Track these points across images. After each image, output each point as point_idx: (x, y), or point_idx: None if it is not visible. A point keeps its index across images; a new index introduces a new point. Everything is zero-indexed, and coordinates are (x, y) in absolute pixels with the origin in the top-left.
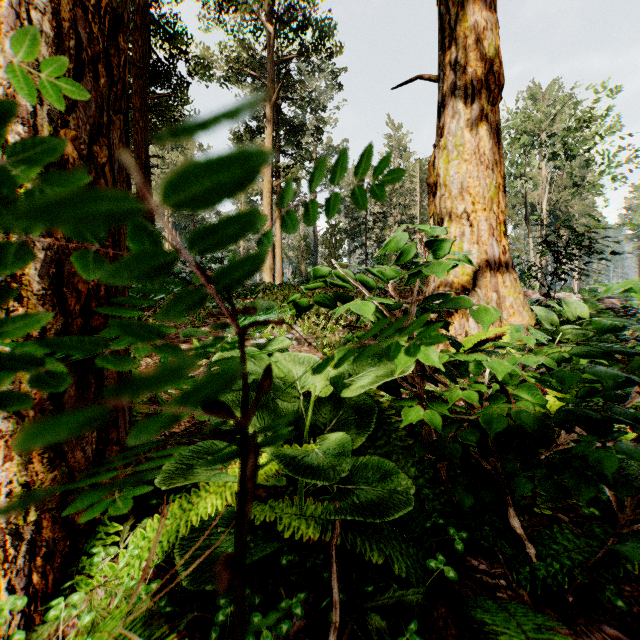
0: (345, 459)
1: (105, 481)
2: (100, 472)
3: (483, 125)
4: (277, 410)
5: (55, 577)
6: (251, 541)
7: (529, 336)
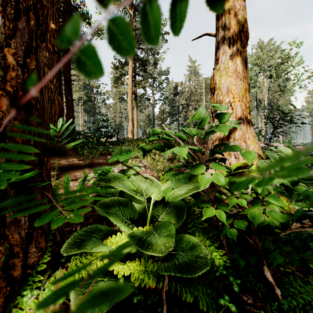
0: (171, 241)
1: (33, 250)
2: (30, 245)
3: (238, 58)
4: (132, 207)
5: (0, 310)
6: None
7: None
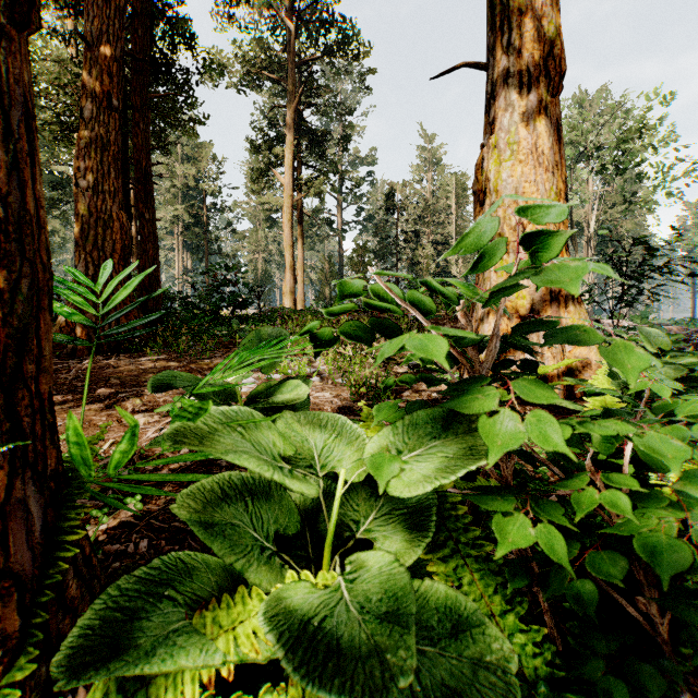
0: (402, 644)
1: None
2: None
3: (542, 119)
4: (283, 501)
5: None
6: None
7: (659, 384)
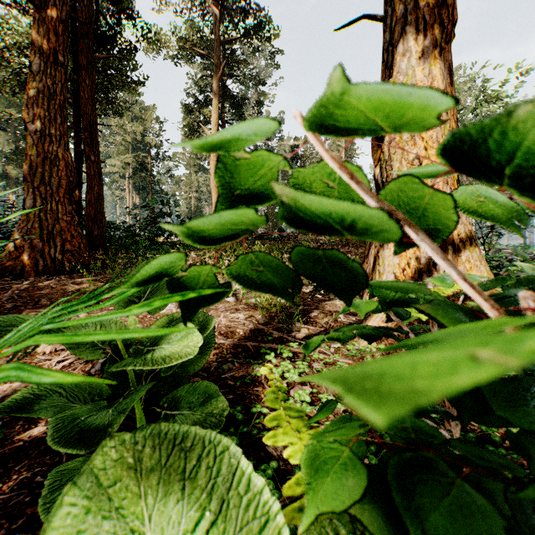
0: None
1: None
2: None
3: (437, 63)
4: None
5: None
6: None
7: None
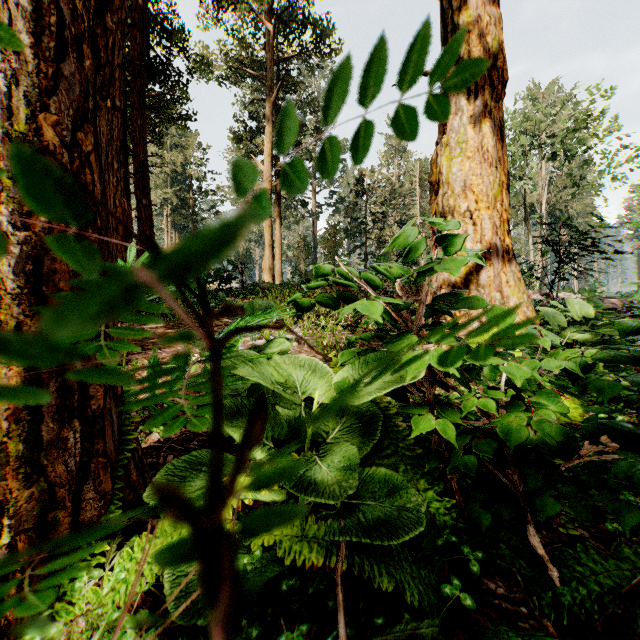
0: (351, 475)
1: (90, 496)
2: (84, 486)
3: (486, 122)
4: (276, 417)
5: None
6: (248, 564)
7: (543, 338)
